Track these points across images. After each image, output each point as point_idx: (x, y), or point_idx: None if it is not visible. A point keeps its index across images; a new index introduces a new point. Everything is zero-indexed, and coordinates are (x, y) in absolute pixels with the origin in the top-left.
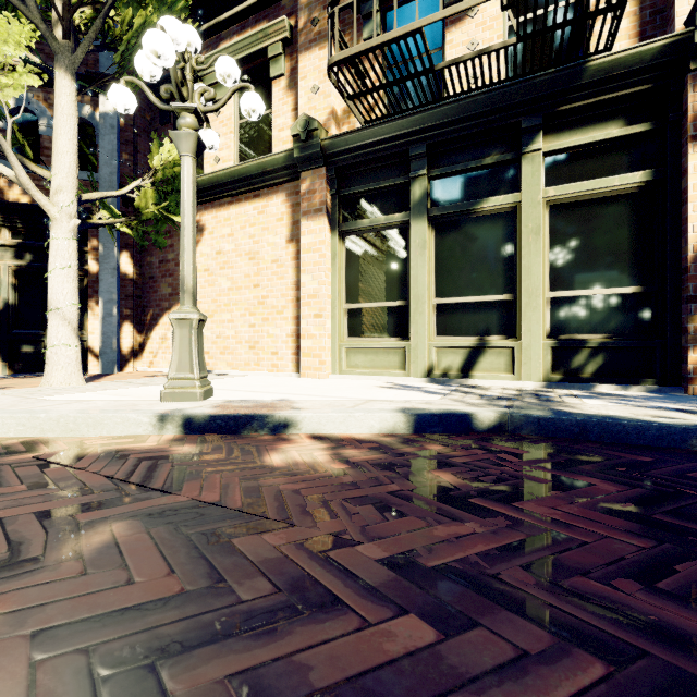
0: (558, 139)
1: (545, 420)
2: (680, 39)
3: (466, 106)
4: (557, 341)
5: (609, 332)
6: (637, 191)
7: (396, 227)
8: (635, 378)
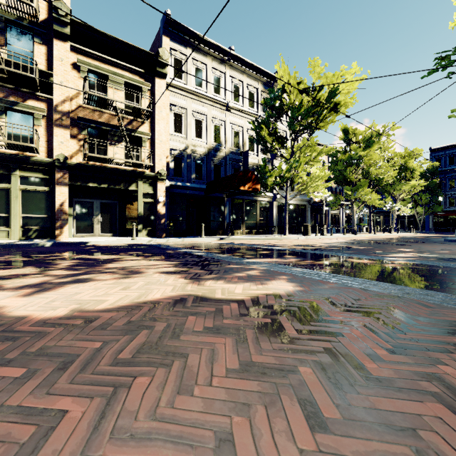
0: (24, 173)
1: (4, 245)
2: (53, 162)
3: None
4: (24, 228)
5: (40, 226)
6: (47, 192)
7: None
8: (46, 237)
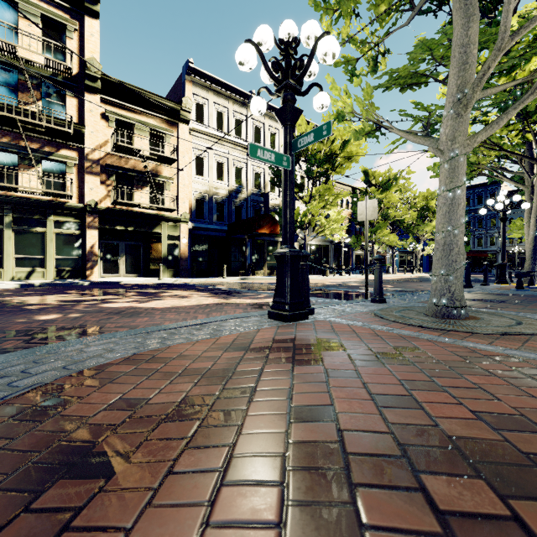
0: (58, 217)
1: (50, 284)
2: (85, 207)
3: (29, 202)
4: (58, 269)
5: (72, 267)
6: (78, 235)
7: None
8: (77, 278)
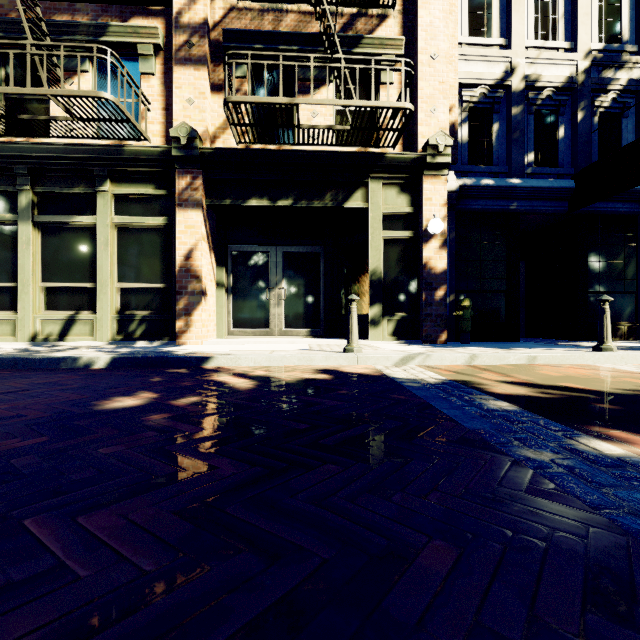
0: (121, 187)
1: None
2: (168, 150)
3: (52, 149)
4: (119, 315)
5: (152, 310)
6: (164, 228)
7: (10, 224)
8: (161, 337)
